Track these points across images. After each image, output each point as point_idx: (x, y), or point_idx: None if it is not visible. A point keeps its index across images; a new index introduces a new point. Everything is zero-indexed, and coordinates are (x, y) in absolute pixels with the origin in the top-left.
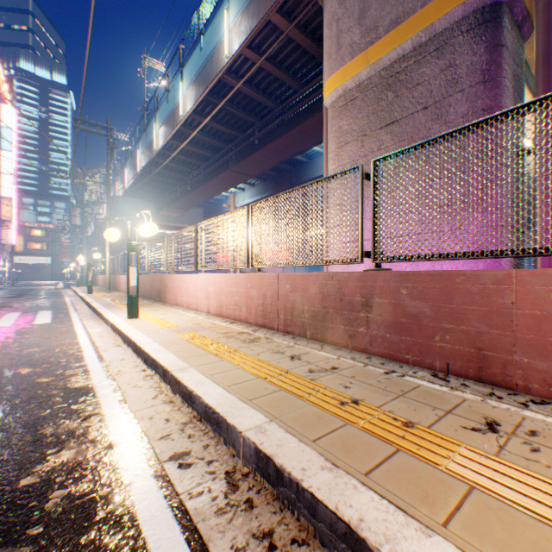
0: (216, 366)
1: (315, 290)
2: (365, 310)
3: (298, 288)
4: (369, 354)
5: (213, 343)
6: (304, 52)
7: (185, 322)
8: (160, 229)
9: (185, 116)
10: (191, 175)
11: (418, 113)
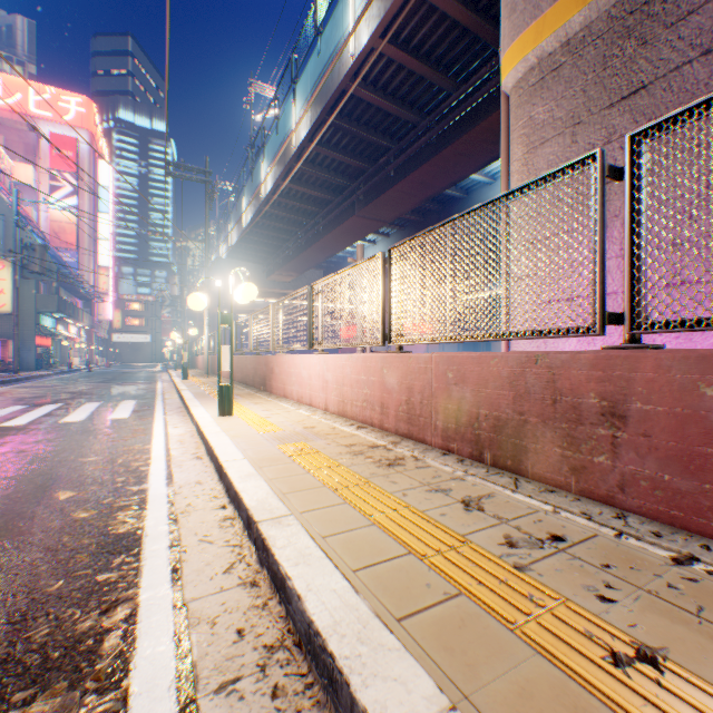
0: (333, 517)
1: (500, 382)
2: (608, 424)
3: (469, 378)
4: (619, 509)
5: (330, 465)
6: (463, 33)
7: (292, 423)
8: (270, 298)
9: (298, 148)
10: (307, 226)
11: (692, 64)
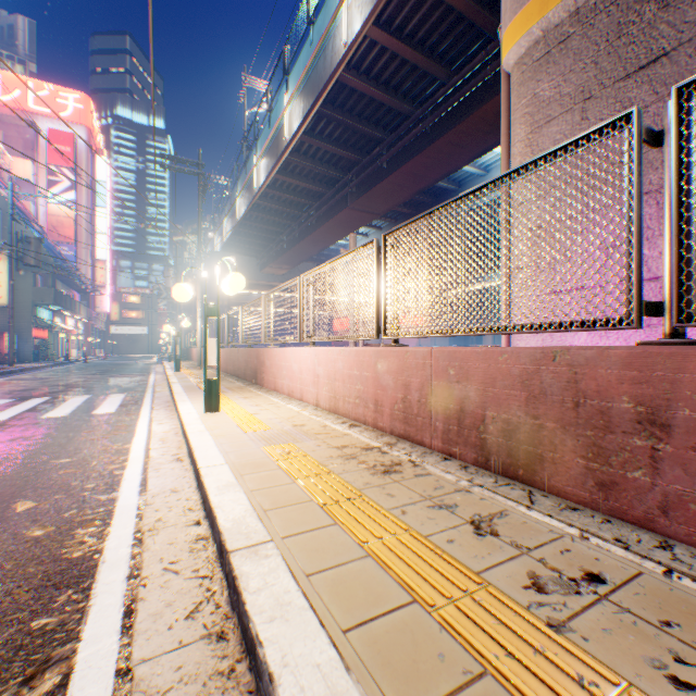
0: (320, 545)
1: (510, 381)
2: (646, 434)
3: (473, 376)
4: (661, 536)
5: (319, 473)
6: (457, 19)
7: (281, 421)
8: (264, 291)
9: (290, 139)
10: (300, 219)
11: None
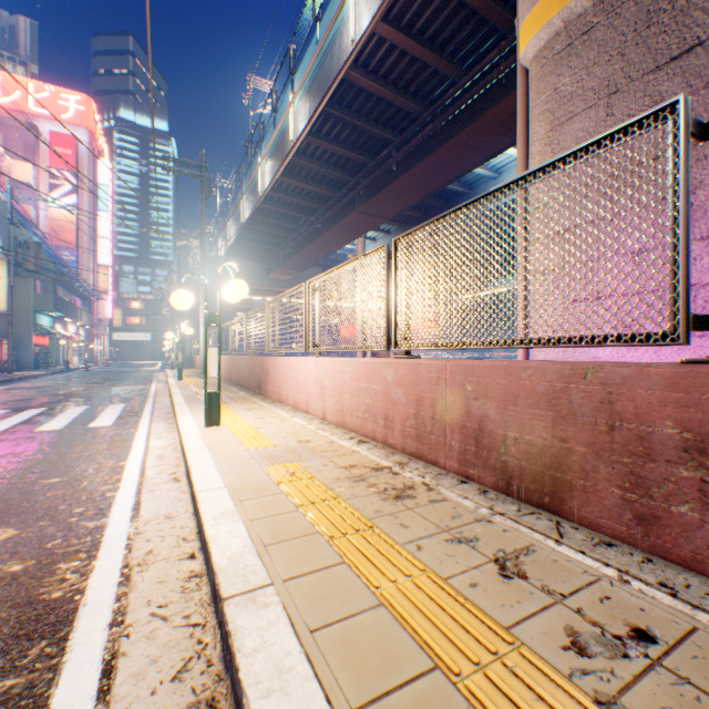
0: (326, 590)
1: (534, 399)
2: (695, 464)
3: (493, 392)
4: None
5: (325, 498)
6: (469, 15)
7: (285, 436)
8: (270, 297)
9: (296, 141)
10: (306, 223)
11: None
